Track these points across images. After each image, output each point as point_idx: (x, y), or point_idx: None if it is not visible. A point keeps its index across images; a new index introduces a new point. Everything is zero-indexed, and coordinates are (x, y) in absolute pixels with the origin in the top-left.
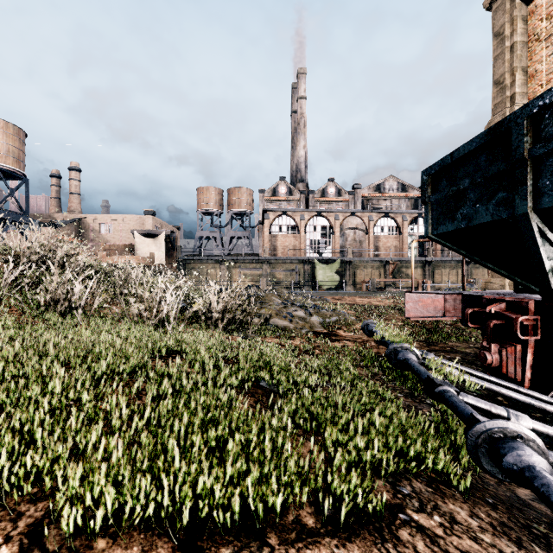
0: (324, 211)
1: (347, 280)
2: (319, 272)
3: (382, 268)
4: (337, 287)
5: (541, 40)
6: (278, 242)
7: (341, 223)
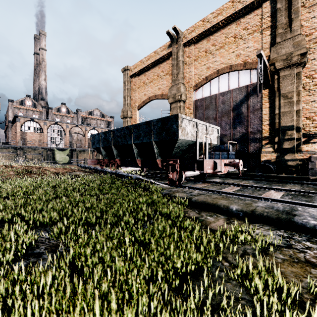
0: (60, 122)
1: (73, 159)
2: (57, 155)
3: (91, 153)
4: (68, 163)
5: (133, 90)
6: (27, 136)
7: (70, 129)
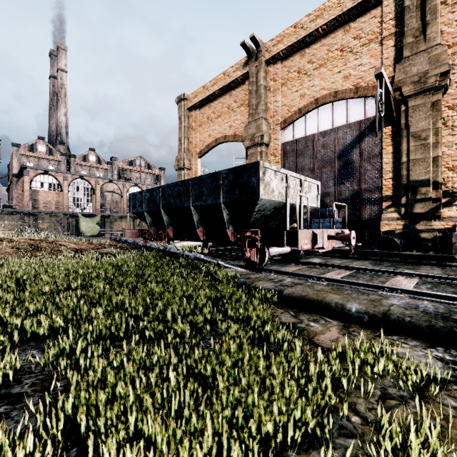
0: (86, 176)
1: (106, 229)
2: (82, 224)
3: (132, 221)
4: (98, 235)
5: (193, 129)
6: (40, 197)
7: (101, 187)
